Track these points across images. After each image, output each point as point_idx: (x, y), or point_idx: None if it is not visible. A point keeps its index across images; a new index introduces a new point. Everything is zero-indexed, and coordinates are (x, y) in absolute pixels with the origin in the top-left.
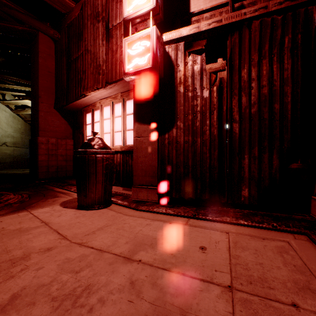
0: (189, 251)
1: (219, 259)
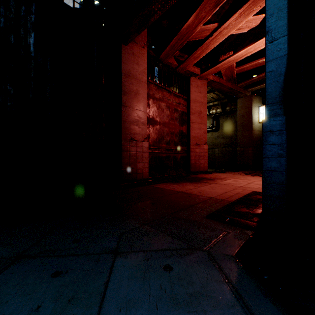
0: (256, 186)
1: (253, 187)
